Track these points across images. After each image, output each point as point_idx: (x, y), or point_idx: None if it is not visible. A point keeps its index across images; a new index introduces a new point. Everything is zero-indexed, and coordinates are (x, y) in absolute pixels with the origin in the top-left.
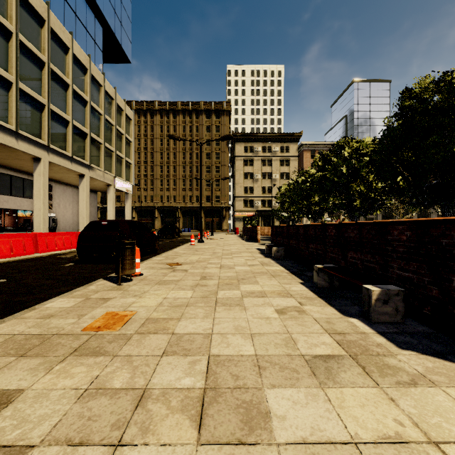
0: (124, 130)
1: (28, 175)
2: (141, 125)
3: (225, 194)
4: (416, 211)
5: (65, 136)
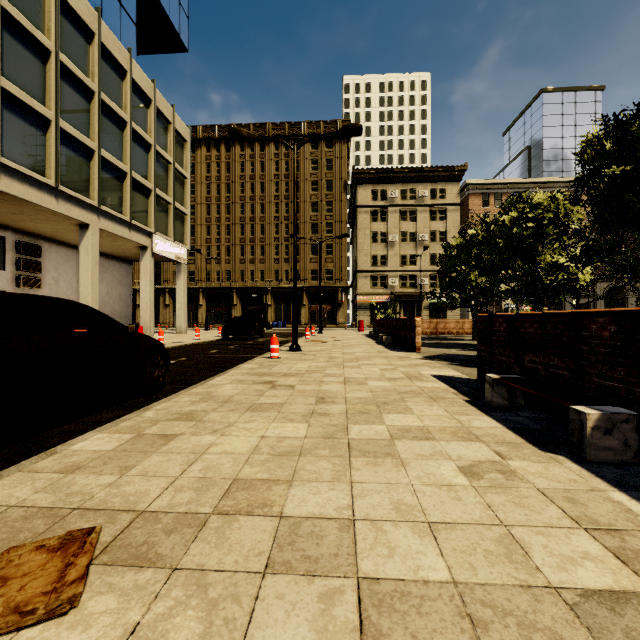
0: (171, 156)
1: None
2: (212, 162)
3: (341, 267)
4: None
5: (43, 149)
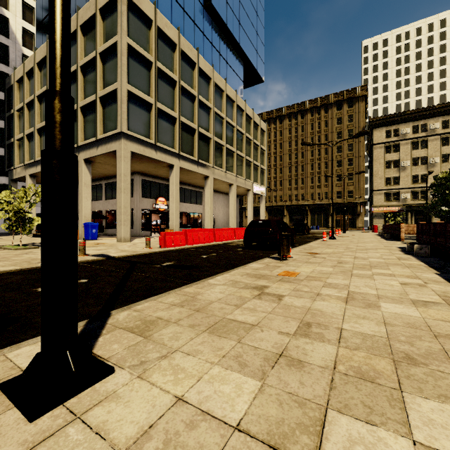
0: (259, 142)
1: (199, 188)
2: (271, 132)
3: (360, 188)
4: None
5: (222, 157)
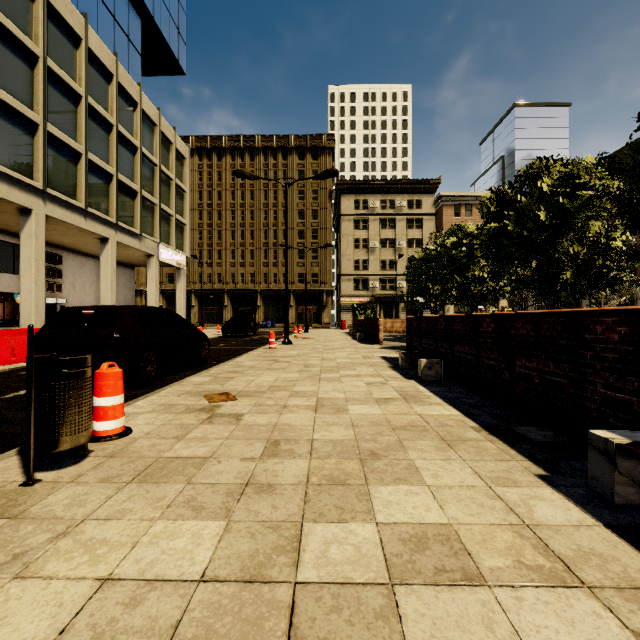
0: (173, 173)
1: None
2: (204, 171)
3: (326, 271)
4: (616, 295)
5: (75, 177)
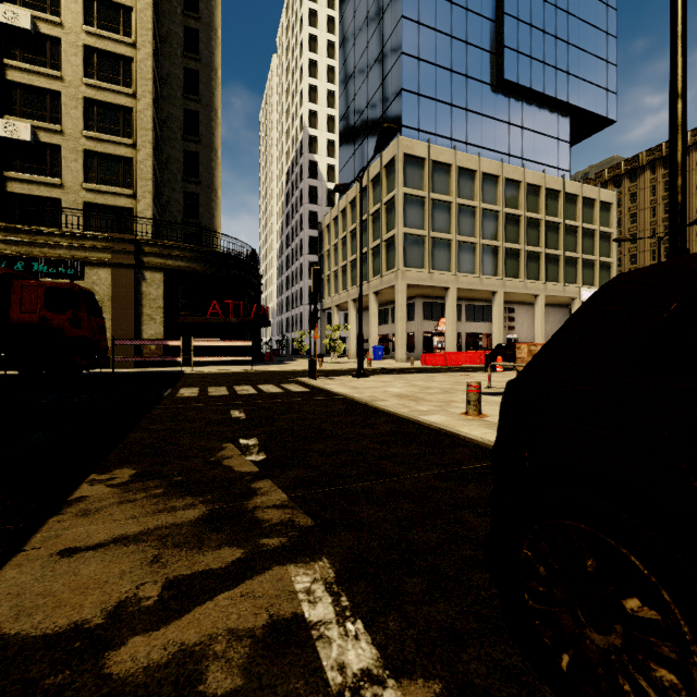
0: (596, 224)
1: None
2: (657, 184)
3: None
4: None
5: (518, 264)
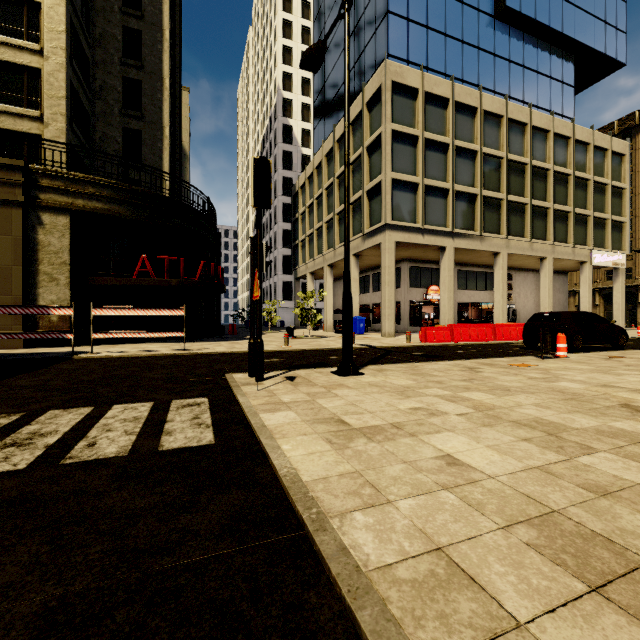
0: (608, 178)
1: (490, 268)
2: None
3: None
4: None
5: (523, 221)
